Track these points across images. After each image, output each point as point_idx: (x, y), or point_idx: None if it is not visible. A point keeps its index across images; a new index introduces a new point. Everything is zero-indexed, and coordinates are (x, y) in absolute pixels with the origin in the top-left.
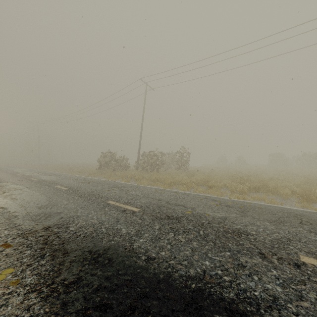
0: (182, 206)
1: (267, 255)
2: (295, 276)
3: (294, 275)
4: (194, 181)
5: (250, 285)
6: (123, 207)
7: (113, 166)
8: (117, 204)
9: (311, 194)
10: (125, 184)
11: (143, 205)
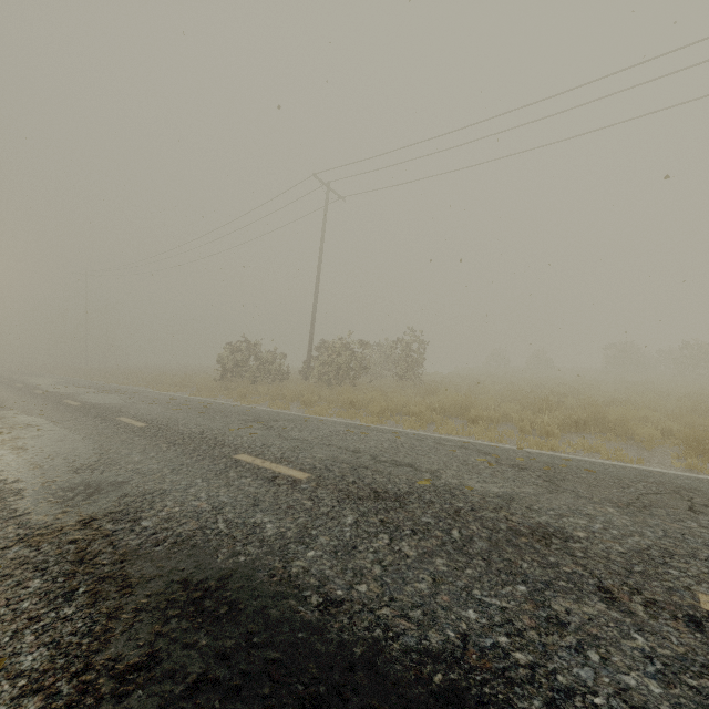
0: (409, 468)
1: (619, 593)
2: (694, 652)
3: (691, 648)
4: (436, 407)
5: (581, 676)
6: (270, 470)
7: (252, 372)
8: (257, 462)
9: (708, 438)
10: (279, 414)
11: (318, 465)
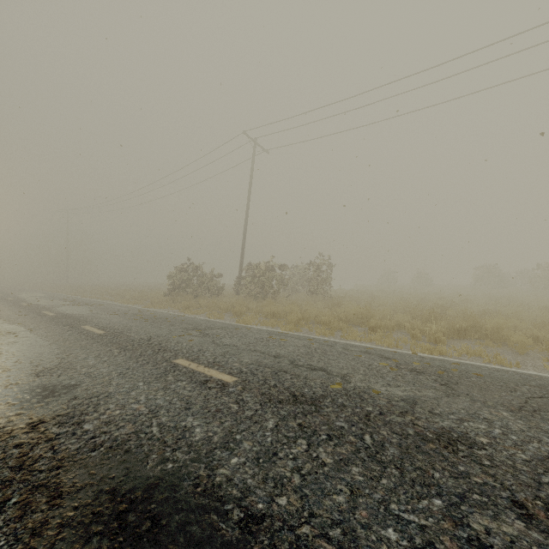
0: (322, 372)
1: (534, 509)
2: None
3: None
4: (342, 317)
5: None
6: (203, 374)
7: (194, 288)
8: (192, 366)
9: None
10: (214, 323)
11: (244, 369)
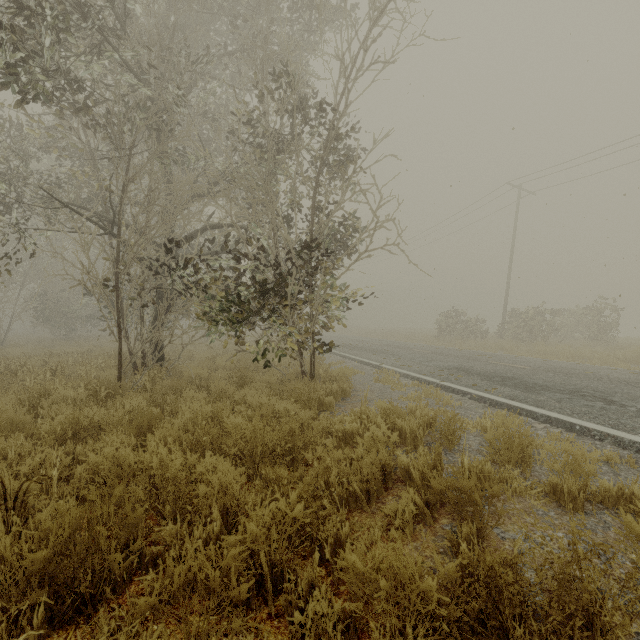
0: (581, 370)
1: None
2: None
3: None
4: (619, 357)
5: (618, 390)
6: (510, 365)
7: (459, 331)
8: (501, 363)
9: None
10: (495, 353)
11: (532, 366)
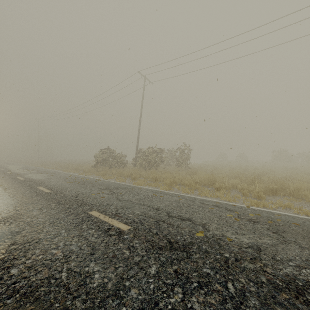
0: (189, 222)
1: None
2: None
3: None
4: (197, 181)
5: None
6: (107, 223)
7: (109, 163)
8: (101, 216)
9: None
10: (119, 184)
11: (135, 219)
